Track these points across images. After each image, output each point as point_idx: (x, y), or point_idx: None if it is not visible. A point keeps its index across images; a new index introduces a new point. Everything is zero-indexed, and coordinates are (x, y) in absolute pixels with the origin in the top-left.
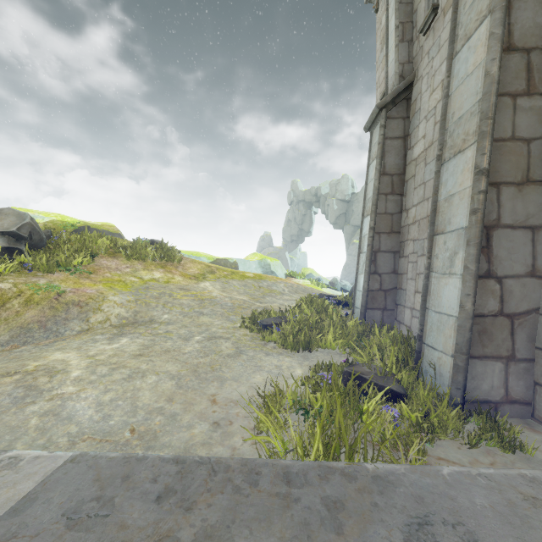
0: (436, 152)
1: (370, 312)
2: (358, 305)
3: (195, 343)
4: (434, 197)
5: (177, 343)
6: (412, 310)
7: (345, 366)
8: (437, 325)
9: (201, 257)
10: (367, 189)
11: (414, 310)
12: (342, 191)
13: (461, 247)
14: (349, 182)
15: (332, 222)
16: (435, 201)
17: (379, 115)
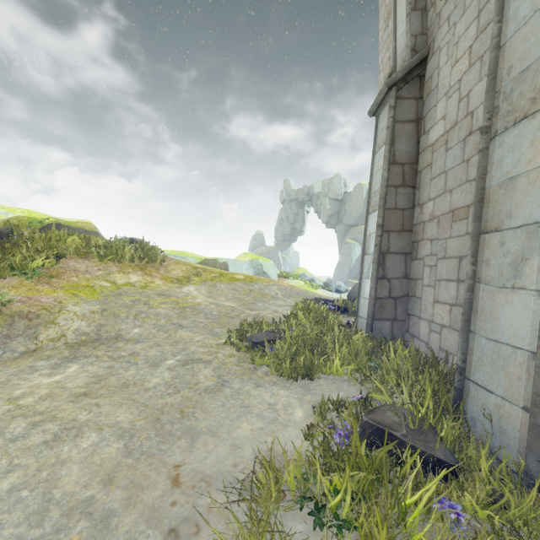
0: (462, 133)
1: (378, 323)
2: (363, 314)
3: (165, 371)
4: (481, 183)
5: (141, 371)
6: (430, 323)
7: (359, 403)
8: (492, 358)
9: (188, 258)
10: (372, 181)
11: (433, 323)
12: (335, 190)
13: (535, 250)
14: (341, 181)
15: (324, 221)
16: (482, 187)
17: (388, 95)
